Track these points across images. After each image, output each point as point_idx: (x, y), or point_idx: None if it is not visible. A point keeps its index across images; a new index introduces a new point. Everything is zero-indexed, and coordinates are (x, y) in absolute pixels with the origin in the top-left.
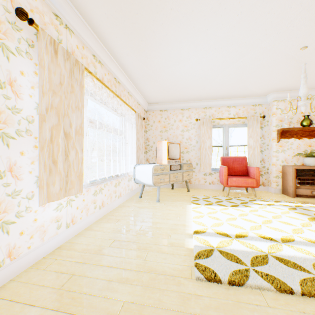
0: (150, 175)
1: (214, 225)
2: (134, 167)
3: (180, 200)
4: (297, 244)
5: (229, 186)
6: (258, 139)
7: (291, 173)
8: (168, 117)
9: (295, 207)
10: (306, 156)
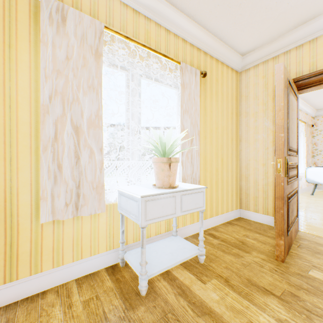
0: None
1: None
2: (305, 169)
3: None
4: None
5: None
6: None
7: None
8: None
9: None
10: None
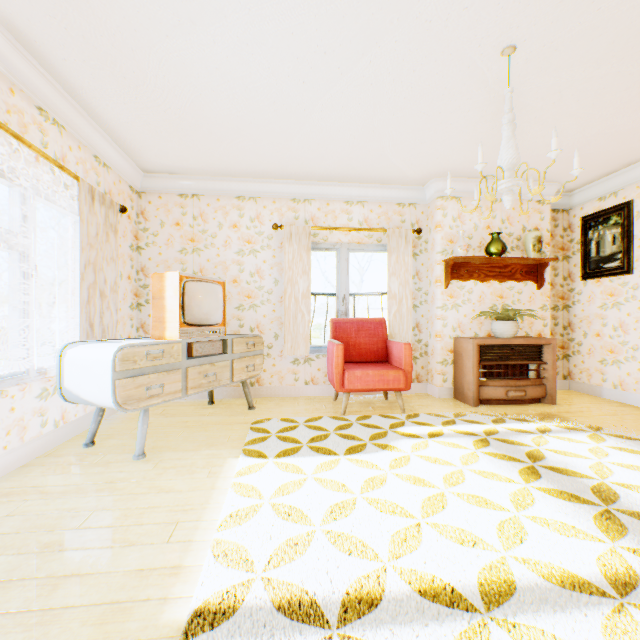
0: (107, 379)
1: (282, 550)
2: (61, 350)
3: (216, 443)
4: (525, 604)
5: (348, 391)
6: (408, 279)
7: (471, 355)
8: (203, 214)
9: (484, 435)
10: (497, 317)
